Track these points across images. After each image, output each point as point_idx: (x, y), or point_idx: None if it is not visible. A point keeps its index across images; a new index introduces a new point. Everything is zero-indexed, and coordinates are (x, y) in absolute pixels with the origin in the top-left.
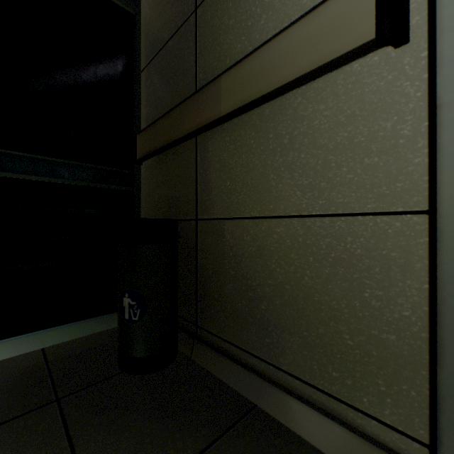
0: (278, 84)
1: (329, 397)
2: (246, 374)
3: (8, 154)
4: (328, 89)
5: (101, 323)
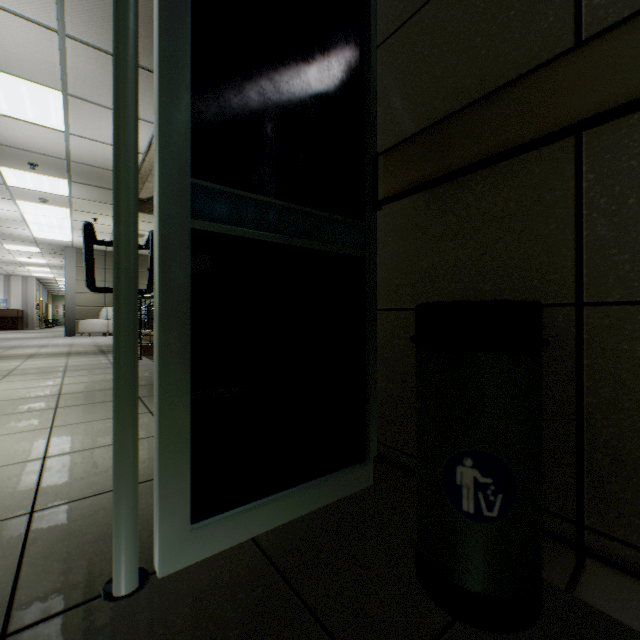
0: None
1: None
2: None
3: (203, 187)
4: None
5: (326, 489)
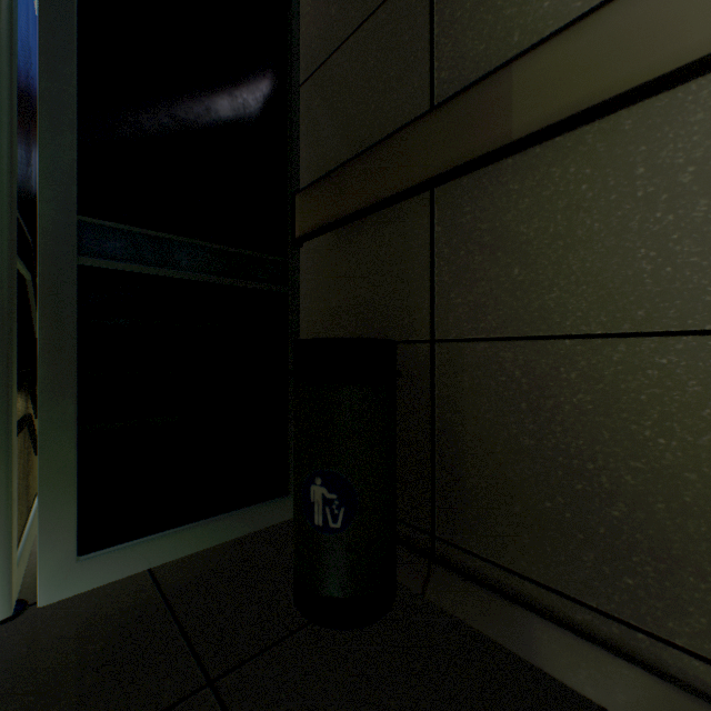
0: (687, 56)
1: None
2: (573, 643)
3: (93, 225)
4: None
5: (239, 522)
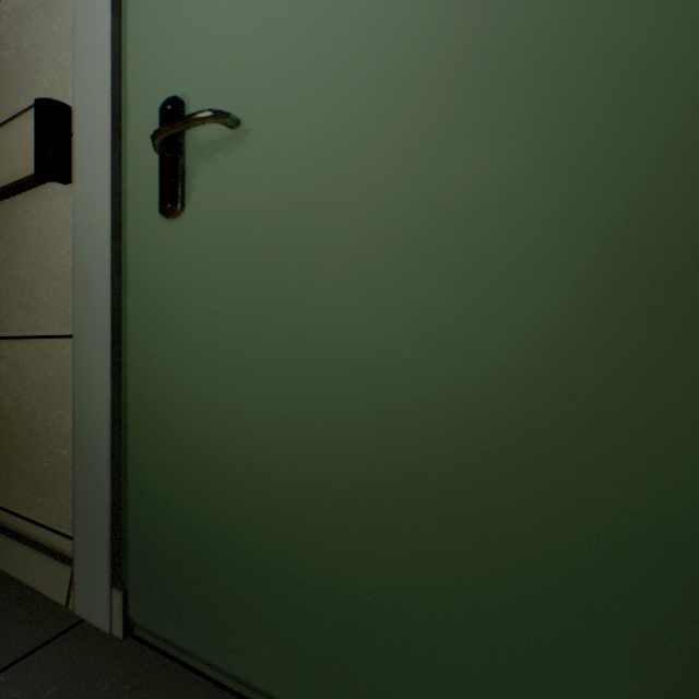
0: None
1: (37, 526)
2: None
3: None
4: (37, 207)
5: None
